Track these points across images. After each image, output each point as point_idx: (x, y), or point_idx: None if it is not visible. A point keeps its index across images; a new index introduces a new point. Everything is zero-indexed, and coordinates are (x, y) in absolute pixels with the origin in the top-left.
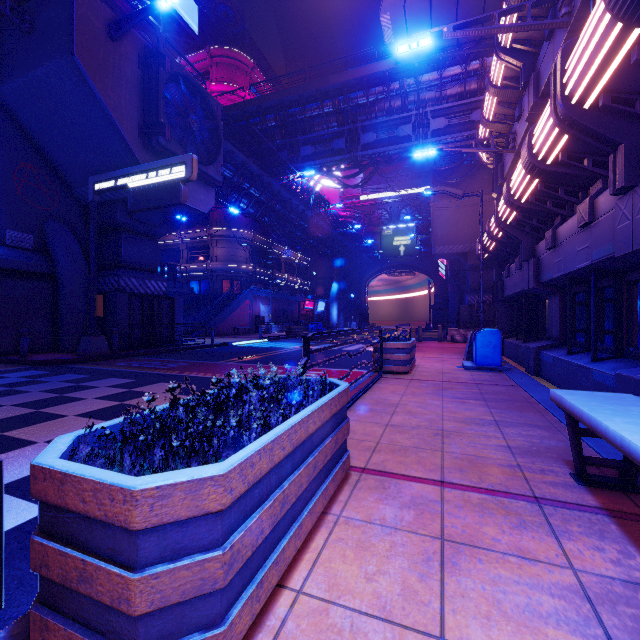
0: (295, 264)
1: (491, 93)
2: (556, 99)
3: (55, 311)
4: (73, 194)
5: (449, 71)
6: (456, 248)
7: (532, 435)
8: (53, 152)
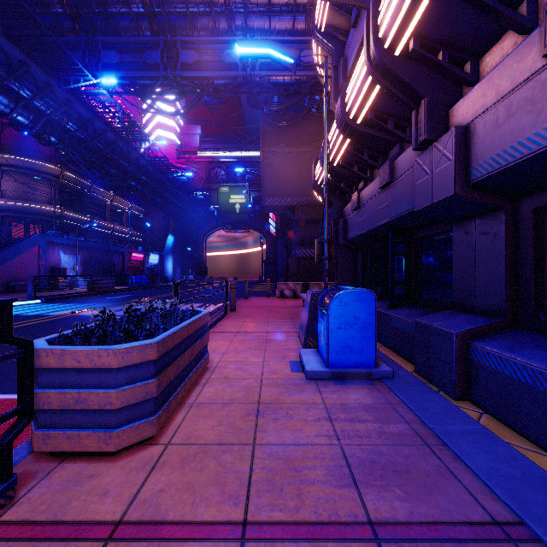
0: (125, 213)
1: None
2: None
3: None
4: None
5: None
6: (285, 201)
7: None
8: None
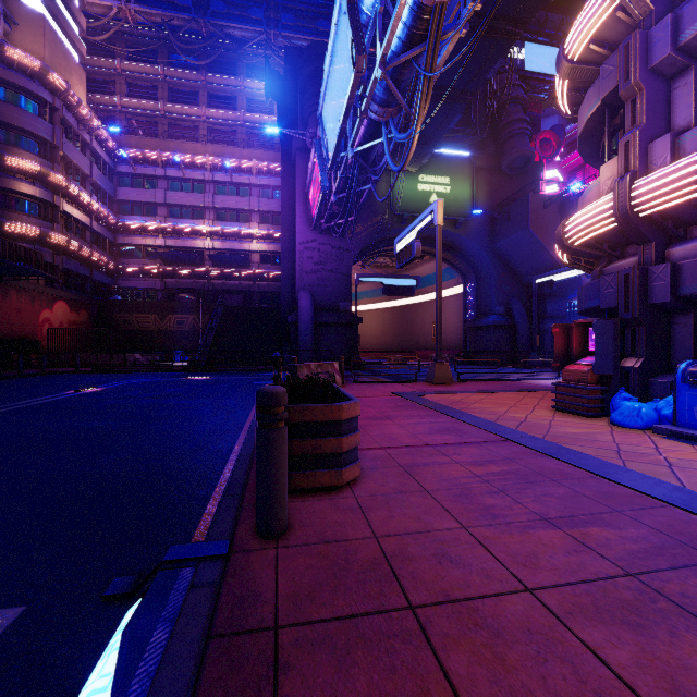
0: None
1: None
2: None
3: (513, 343)
4: (520, 281)
5: None
6: None
7: None
8: (513, 265)
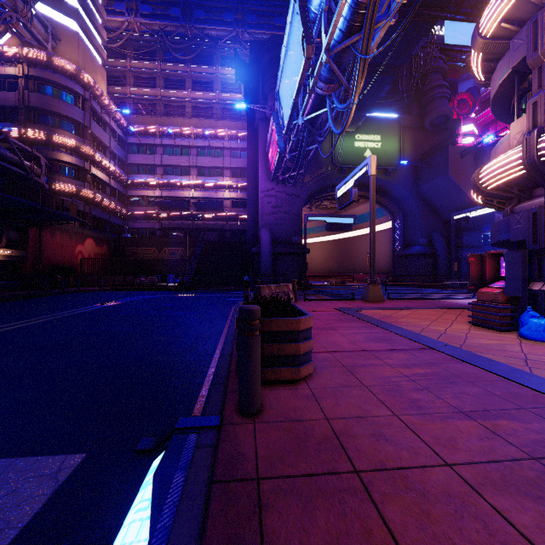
0: None
1: None
2: None
3: (434, 269)
4: (440, 218)
5: None
6: None
7: None
8: (434, 204)
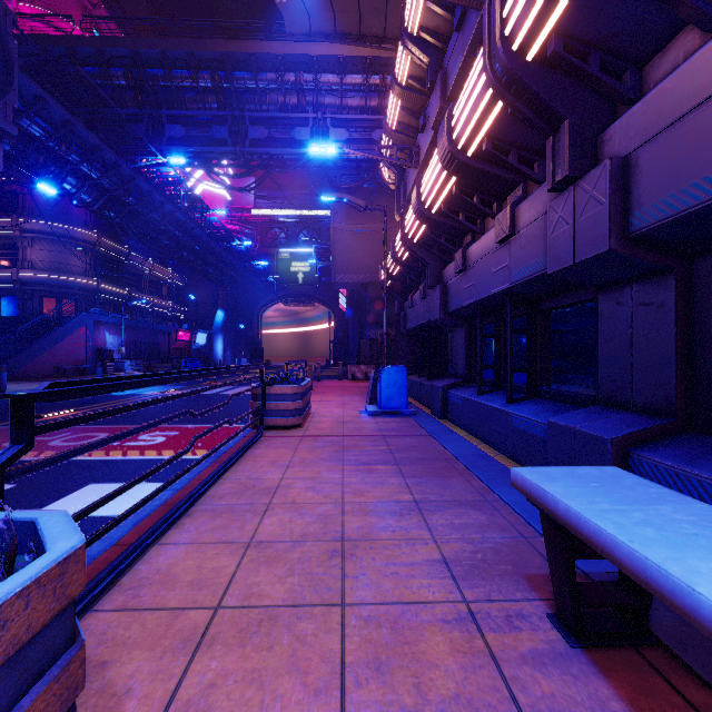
0: (165, 283)
1: (396, 93)
2: (493, 41)
3: None
4: None
5: (350, 78)
6: (357, 278)
7: (468, 524)
8: None
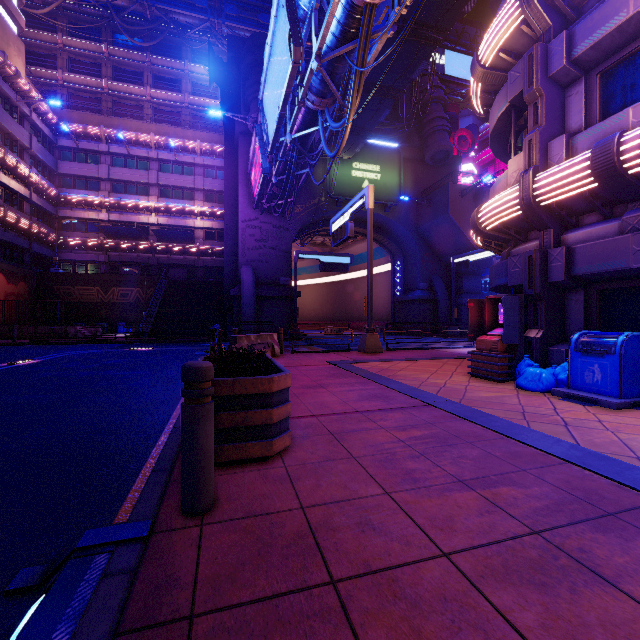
0: None
1: None
2: None
3: (435, 316)
4: (441, 261)
5: None
6: None
7: None
8: (435, 246)
